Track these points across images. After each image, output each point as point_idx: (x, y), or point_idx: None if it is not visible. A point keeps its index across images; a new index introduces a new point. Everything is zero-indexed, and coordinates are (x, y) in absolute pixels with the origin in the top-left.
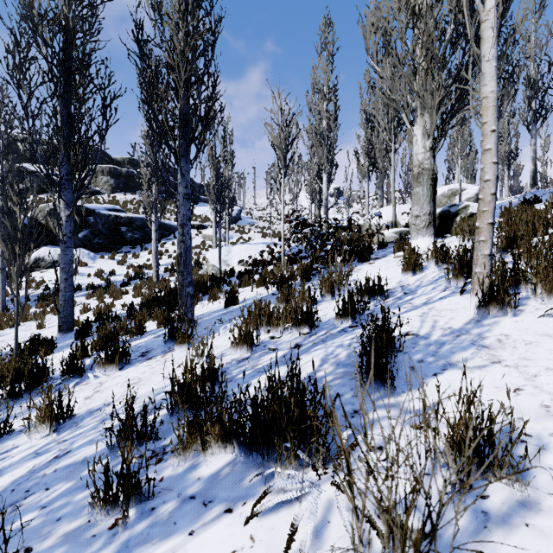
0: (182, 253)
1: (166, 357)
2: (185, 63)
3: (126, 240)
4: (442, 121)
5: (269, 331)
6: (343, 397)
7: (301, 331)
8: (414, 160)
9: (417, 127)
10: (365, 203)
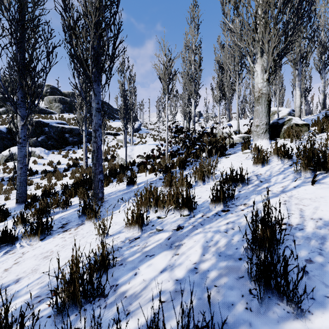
0: (95, 150)
1: (77, 230)
2: (95, 10)
3: (69, 142)
4: (275, 60)
5: (156, 211)
6: (235, 308)
7: (182, 213)
8: (255, 87)
9: (258, 65)
10: (215, 120)
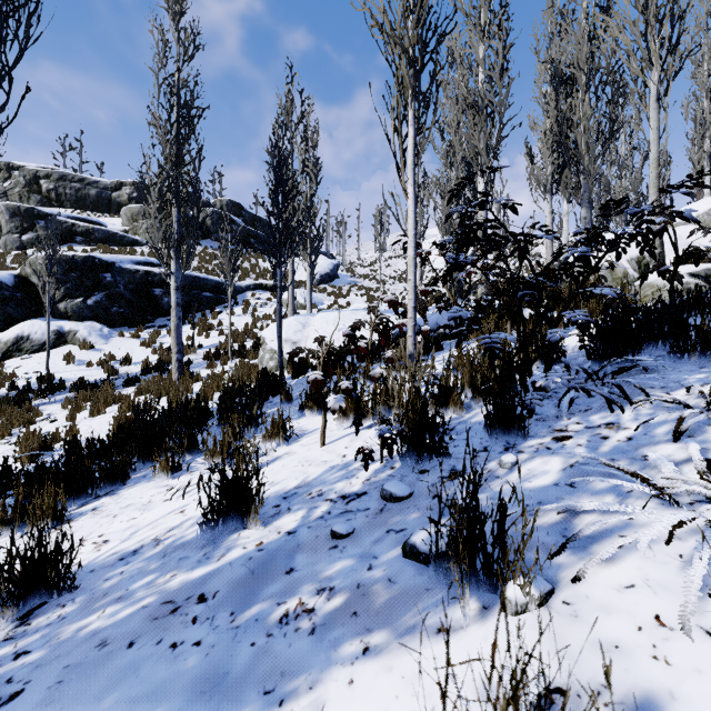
0: None
1: None
2: None
3: (162, 308)
4: None
5: None
6: None
7: None
8: None
9: None
10: None
